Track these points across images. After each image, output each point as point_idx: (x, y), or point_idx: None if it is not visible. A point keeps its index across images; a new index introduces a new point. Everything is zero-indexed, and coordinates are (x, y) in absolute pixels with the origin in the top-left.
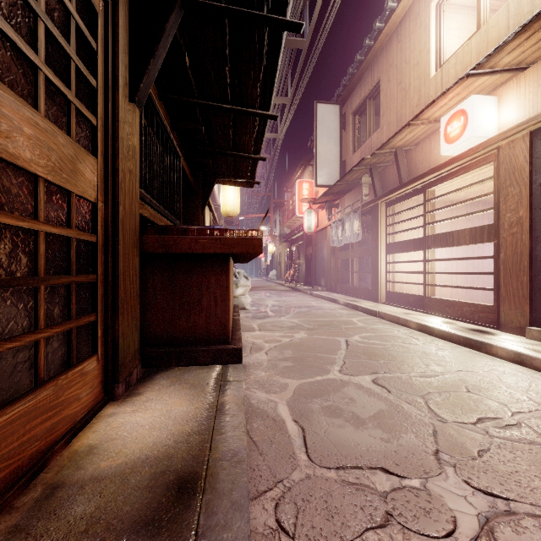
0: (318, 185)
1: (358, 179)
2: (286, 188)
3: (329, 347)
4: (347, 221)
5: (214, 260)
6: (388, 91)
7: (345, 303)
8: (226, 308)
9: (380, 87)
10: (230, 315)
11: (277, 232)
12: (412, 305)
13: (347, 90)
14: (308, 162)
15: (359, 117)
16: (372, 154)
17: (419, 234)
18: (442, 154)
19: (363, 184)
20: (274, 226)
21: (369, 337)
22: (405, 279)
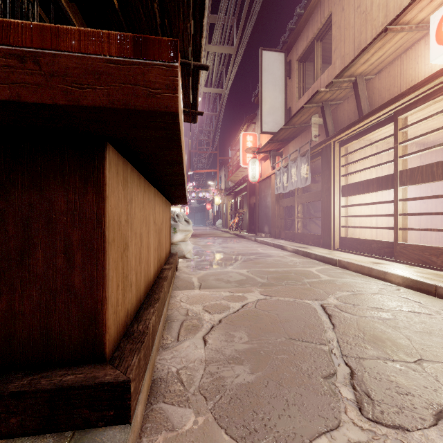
0: (263, 132)
1: (305, 123)
2: (231, 147)
3: (303, 323)
4: (293, 167)
5: (63, 154)
6: (342, 22)
7: (294, 250)
8: (95, 274)
9: (332, 20)
10: (106, 290)
11: (223, 186)
12: (376, 252)
13: (293, 35)
14: (250, 121)
15: (304, 64)
16: (328, 84)
17: (373, 177)
18: (433, 61)
19: (313, 125)
20: (220, 181)
21: (351, 300)
22: (358, 224)
